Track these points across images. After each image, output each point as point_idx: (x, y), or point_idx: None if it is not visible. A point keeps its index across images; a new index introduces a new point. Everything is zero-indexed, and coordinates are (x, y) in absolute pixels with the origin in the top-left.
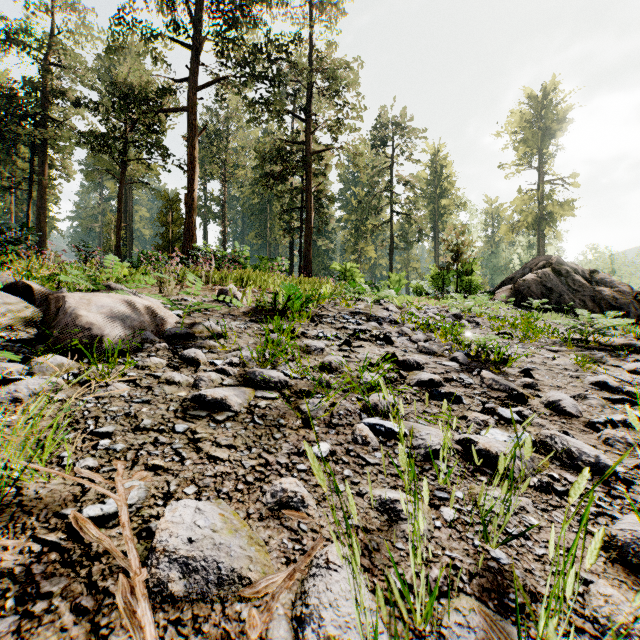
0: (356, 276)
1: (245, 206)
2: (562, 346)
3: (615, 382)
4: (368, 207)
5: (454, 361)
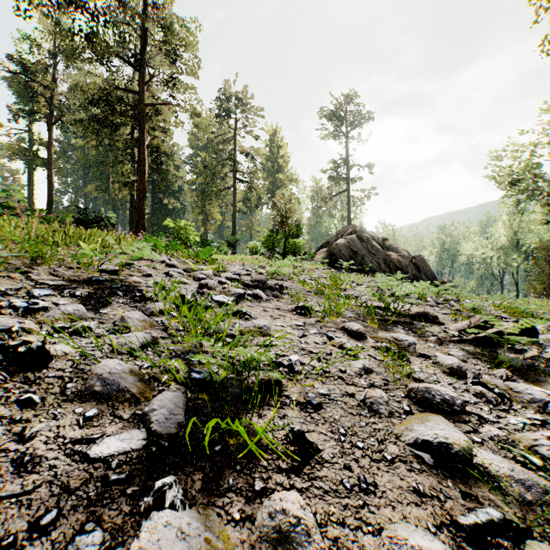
0: (191, 234)
1: (83, 156)
2: (365, 321)
3: (457, 440)
4: (213, 172)
5: (143, 425)
